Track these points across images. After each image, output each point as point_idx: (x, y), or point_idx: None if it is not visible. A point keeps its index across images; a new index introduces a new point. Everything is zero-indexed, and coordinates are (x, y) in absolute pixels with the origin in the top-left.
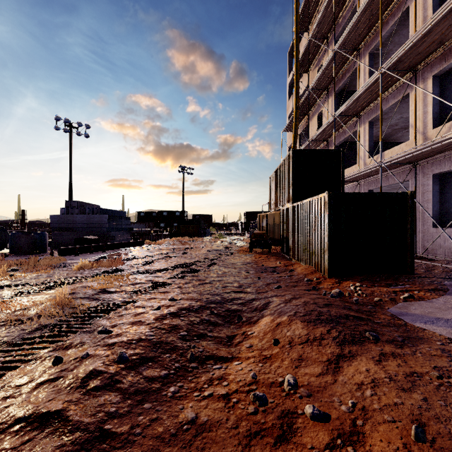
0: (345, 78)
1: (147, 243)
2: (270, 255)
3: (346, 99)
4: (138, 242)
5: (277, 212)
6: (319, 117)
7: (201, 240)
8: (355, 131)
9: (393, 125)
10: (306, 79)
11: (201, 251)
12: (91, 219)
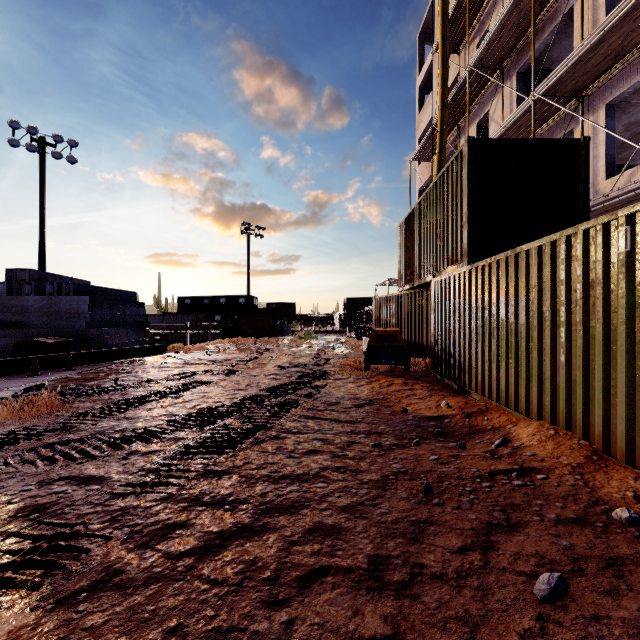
0: (543, 36)
1: (174, 349)
2: (411, 378)
3: (536, 86)
4: (152, 348)
5: (414, 290)
6: (481, 126)
7: (275, 342)
8: (568, 133)
9: (639, 122)
10: (455, 66)
11: (266, 367)
12: (56, 304)
